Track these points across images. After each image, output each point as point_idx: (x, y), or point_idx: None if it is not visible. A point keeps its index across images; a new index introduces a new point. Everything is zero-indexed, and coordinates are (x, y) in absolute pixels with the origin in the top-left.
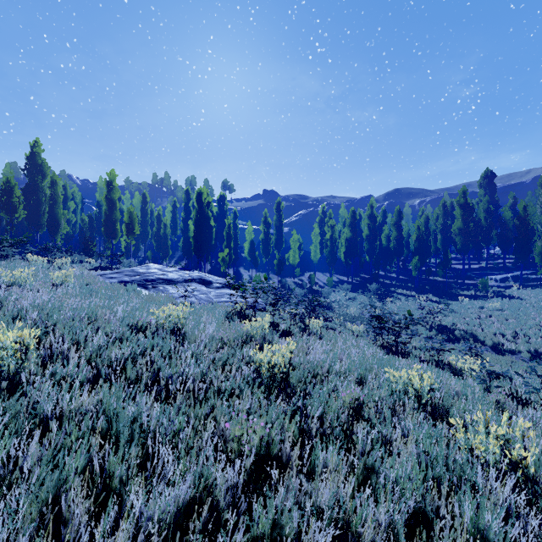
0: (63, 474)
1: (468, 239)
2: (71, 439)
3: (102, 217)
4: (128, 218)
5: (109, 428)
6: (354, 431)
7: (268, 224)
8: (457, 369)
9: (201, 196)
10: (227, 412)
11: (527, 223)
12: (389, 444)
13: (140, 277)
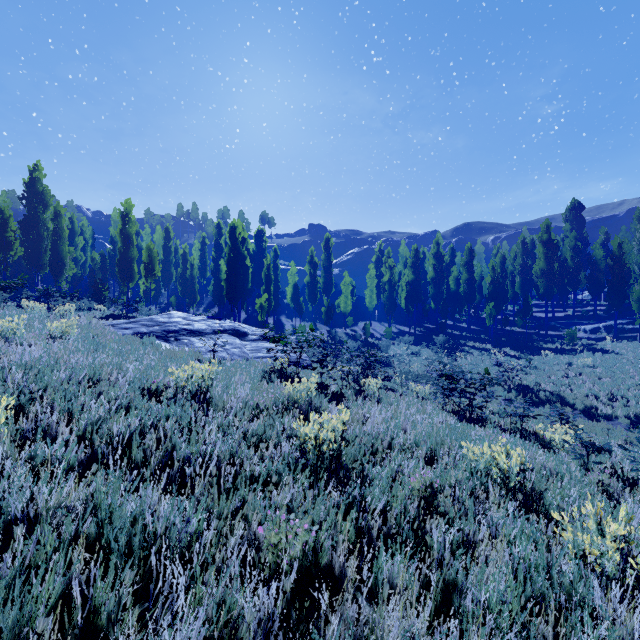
0: (25, 610)
1: (552, 282)
2: (46, 550)
3: (116, 255)
4: (147, 257)
5: (100, 535)
6: (427, 529)
7: (315, 265)
8: (546, 440)
9: (235, 230)
10: (261, 507)
11: (622, 264)
12: (473, 546)
13: (160, 327)
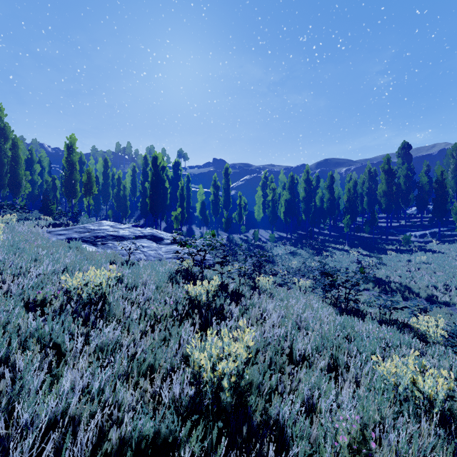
0: None
1: (392, 200)
2: None
3: None
4: (86, 179)
5: None
6: None
7: (218, 187)
8: (420, 333)
9: (157, 160)
10: None
11: (444, 186)
12: None
13: (90, 233)
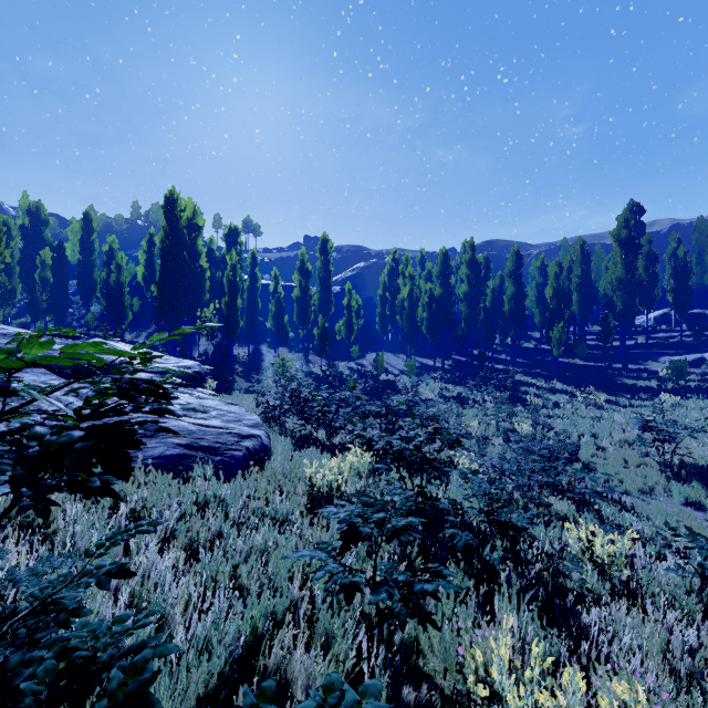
0: None
1: (635, 296)
2: None
3: None
4: None
5: None
6: None
7: (307, 273)
8: None
9: (175, 204)
10: None
11: None
12: None
13: None
